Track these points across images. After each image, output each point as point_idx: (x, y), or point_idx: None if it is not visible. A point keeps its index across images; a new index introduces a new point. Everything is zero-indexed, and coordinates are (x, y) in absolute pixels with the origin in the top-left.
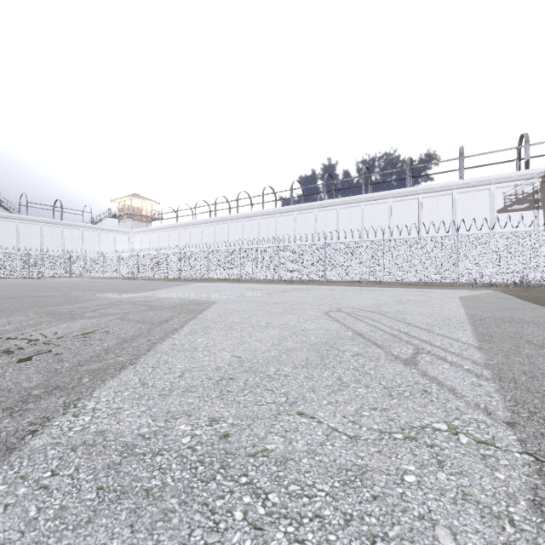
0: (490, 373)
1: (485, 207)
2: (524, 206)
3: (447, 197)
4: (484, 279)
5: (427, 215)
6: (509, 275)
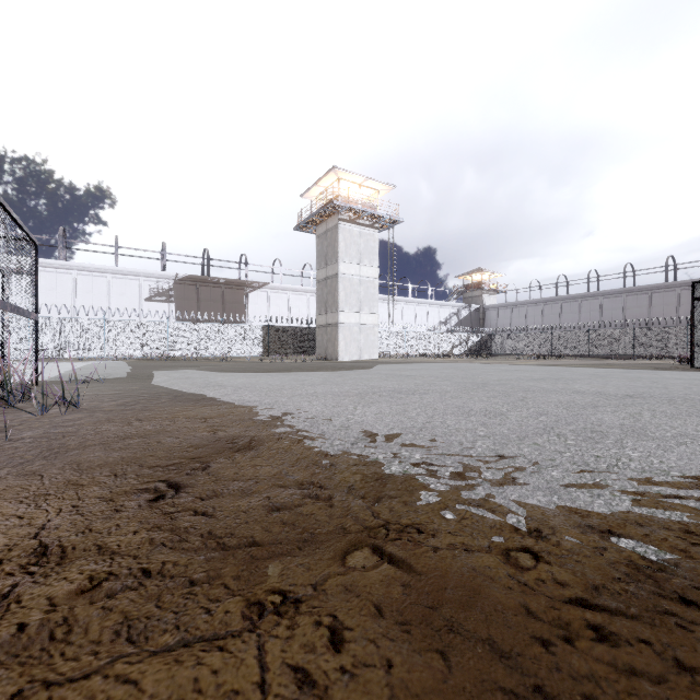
0: (68, 371)
1: (136, 294)
2: (163, 299)
3: (103, 279)
4: (126, 354)
5: (82, 293)
6: (142, 351)
